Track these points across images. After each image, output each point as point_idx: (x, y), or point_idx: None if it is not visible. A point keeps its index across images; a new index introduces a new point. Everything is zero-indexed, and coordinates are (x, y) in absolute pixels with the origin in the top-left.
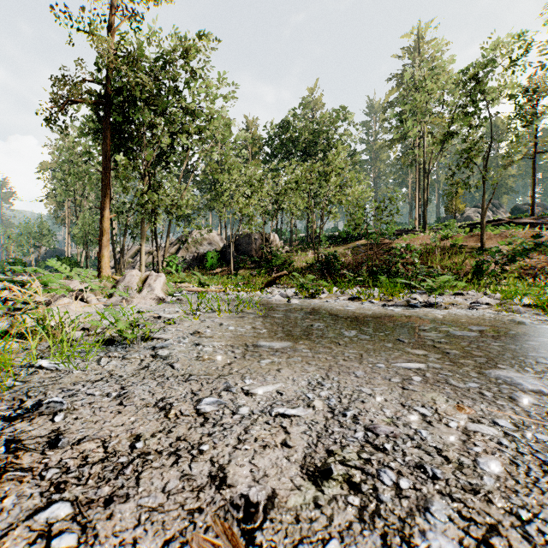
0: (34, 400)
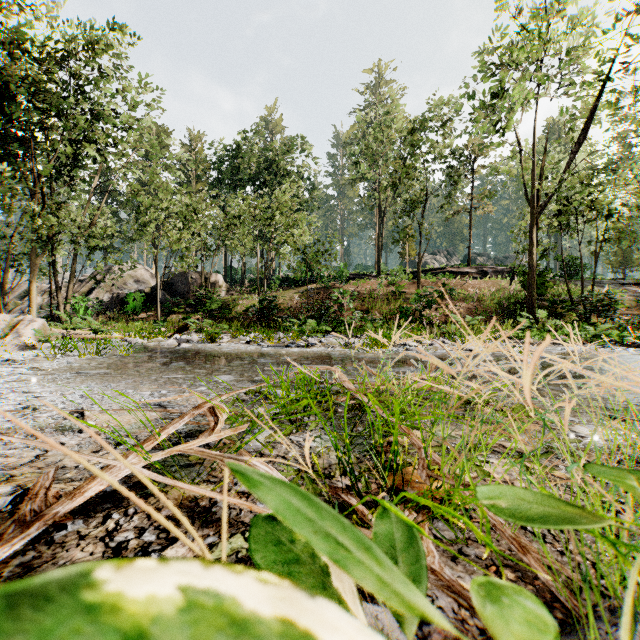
0: None
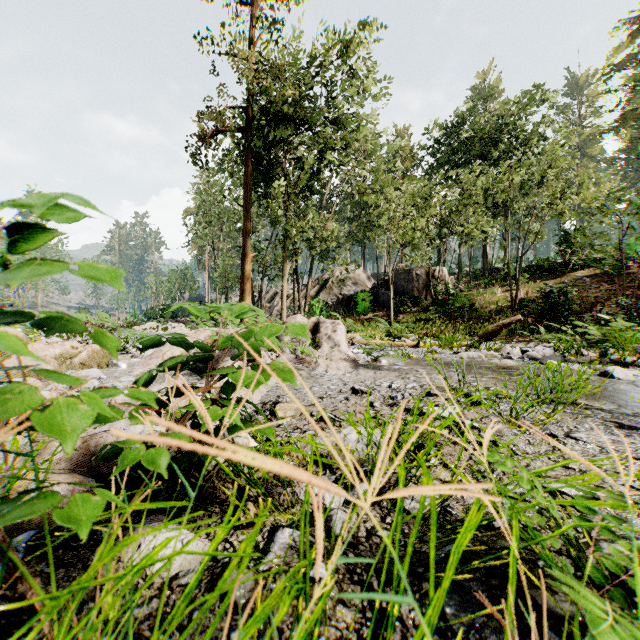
0: None
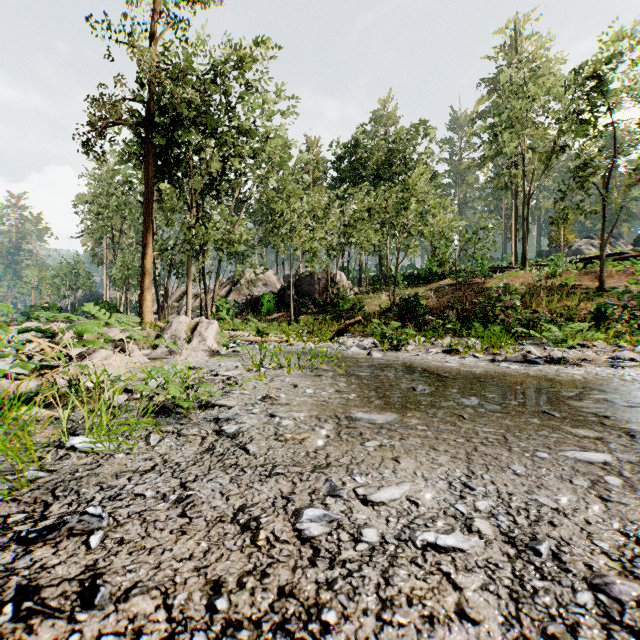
0: (62, 503)
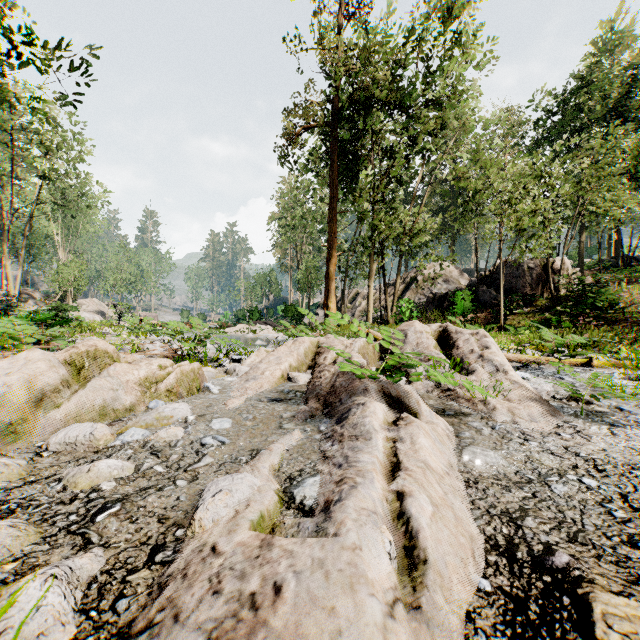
0: None
